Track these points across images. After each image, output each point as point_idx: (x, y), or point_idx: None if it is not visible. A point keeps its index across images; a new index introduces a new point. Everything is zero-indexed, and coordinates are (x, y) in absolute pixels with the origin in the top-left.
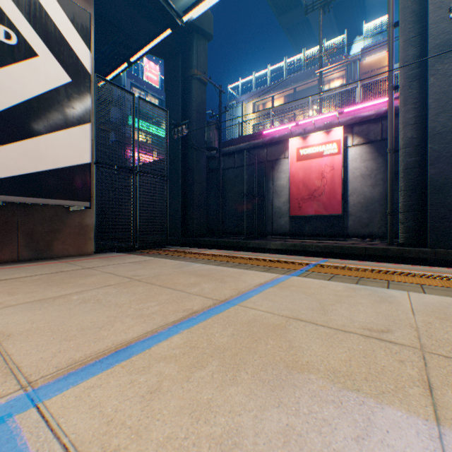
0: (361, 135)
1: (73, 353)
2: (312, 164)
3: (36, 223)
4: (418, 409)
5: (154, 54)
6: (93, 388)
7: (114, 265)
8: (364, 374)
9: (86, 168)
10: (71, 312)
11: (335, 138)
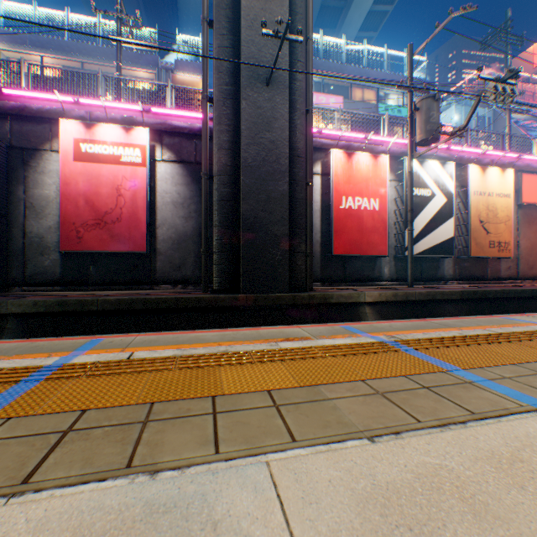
0: (174, 150)
1: None
2: (104, 172)
3: None
4: None
5: None
6: None
7: None
8: None
9: None
10: None
11: (139, 141)
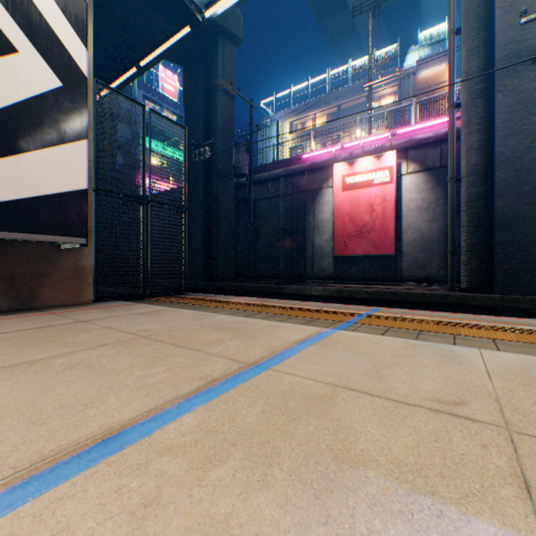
0: (417, 162)
1: (42, 444)
2: (360, 195)
3: (17, 264)
4: (517, 522)
5: (171, 60)
6: (62, 500)
7: (117, 317)
8: (439, 468)
9: (82, 195)
10: (50, 383)
11: (386, 164)
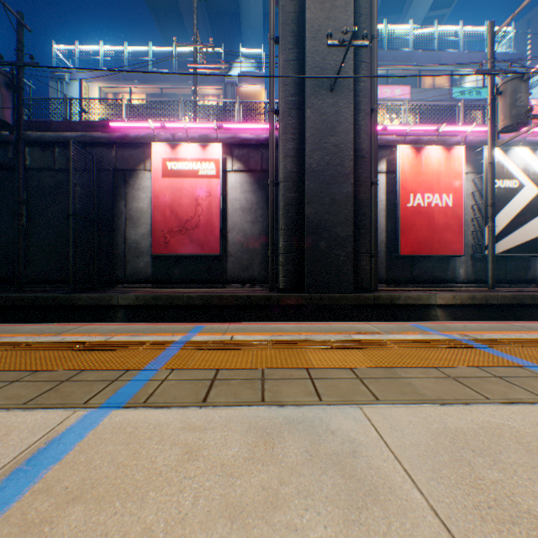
0: (242, 161)
1: None
2: (185, 185)
3: None
4: None
5: None
6: None
7: None
8: None
9: None
10: None
11: (213, 156)
